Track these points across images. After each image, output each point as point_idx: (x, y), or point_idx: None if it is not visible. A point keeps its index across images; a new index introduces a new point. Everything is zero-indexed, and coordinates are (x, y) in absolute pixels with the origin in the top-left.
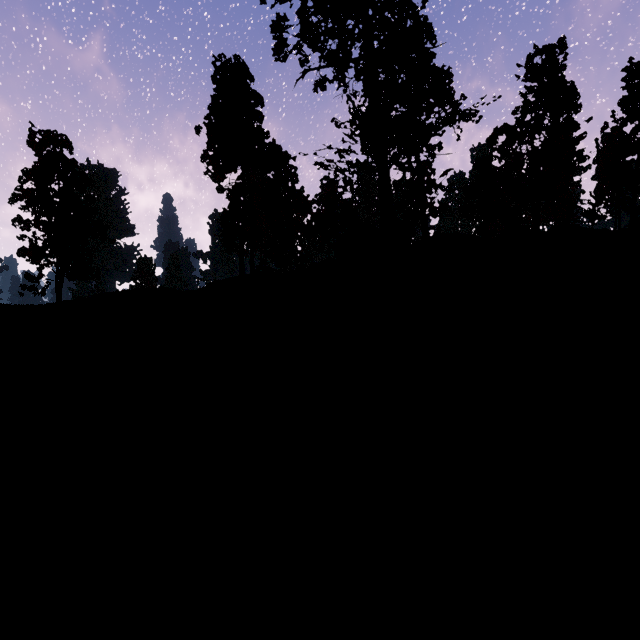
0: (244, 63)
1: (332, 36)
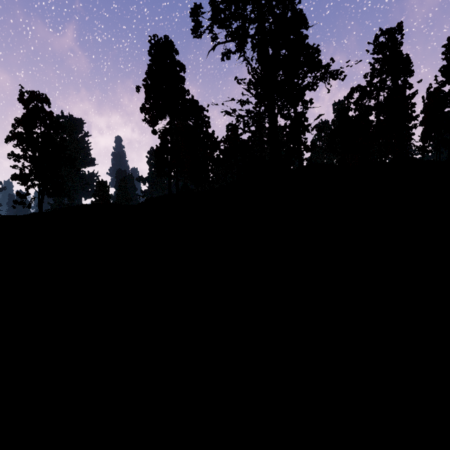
0: (171, 41)
1: (235, 18)
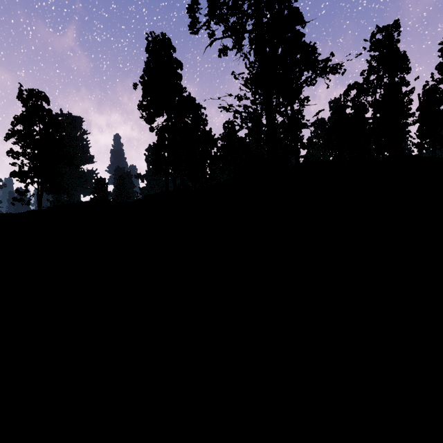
0: (168, 38)
1: (232, 13)
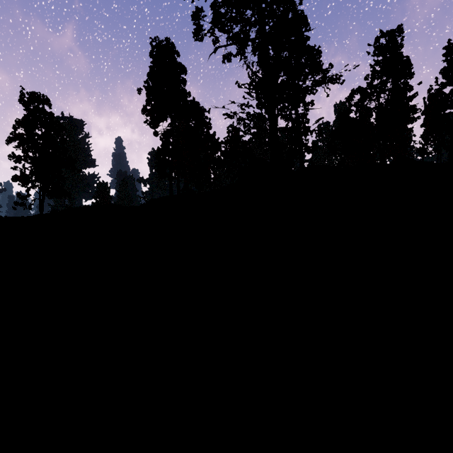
0: (172, 43)
1: (235, 22)
